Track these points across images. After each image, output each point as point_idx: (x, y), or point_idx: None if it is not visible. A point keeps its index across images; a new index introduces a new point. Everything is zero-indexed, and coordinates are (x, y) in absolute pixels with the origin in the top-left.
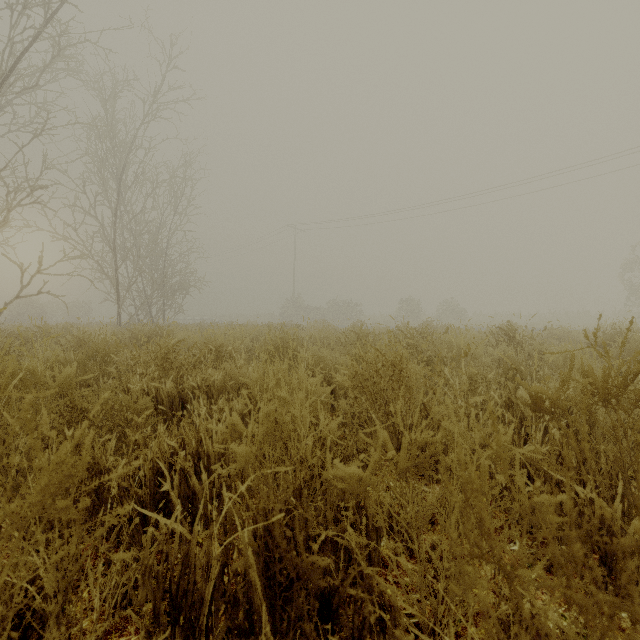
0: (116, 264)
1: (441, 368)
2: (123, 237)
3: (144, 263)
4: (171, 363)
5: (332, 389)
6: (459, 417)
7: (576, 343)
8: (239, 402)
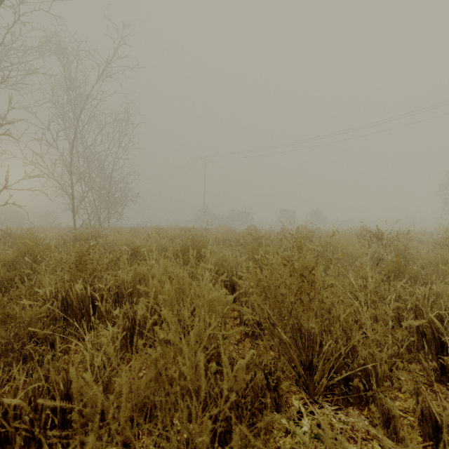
0: (72, 183)
1: (328, 267)
2: (79, 164)
3: (94, 183)
4: (86, 264)
5: (233, 286)
6: (386, 340)
7: (419, 242)
8: (143, 306)
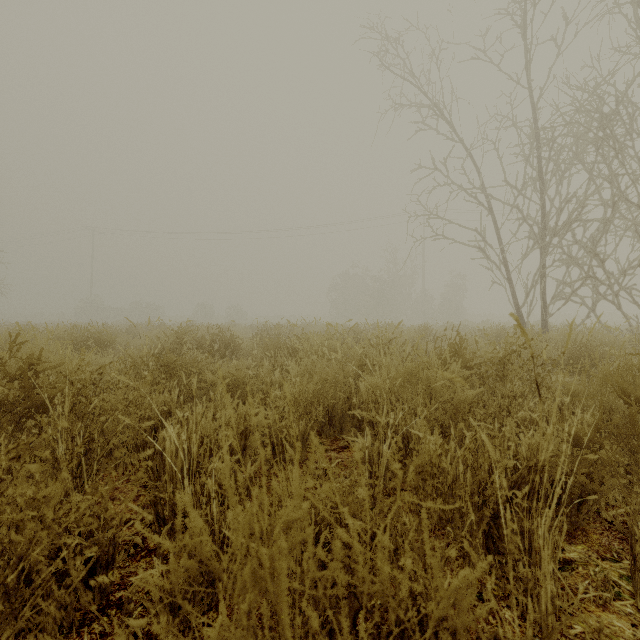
0: None
1: None
2: None
3: None
4: None
5: None
6: None
7: None
8: None
